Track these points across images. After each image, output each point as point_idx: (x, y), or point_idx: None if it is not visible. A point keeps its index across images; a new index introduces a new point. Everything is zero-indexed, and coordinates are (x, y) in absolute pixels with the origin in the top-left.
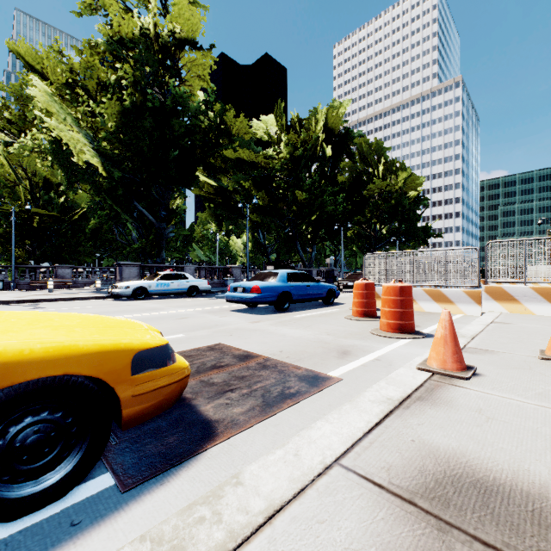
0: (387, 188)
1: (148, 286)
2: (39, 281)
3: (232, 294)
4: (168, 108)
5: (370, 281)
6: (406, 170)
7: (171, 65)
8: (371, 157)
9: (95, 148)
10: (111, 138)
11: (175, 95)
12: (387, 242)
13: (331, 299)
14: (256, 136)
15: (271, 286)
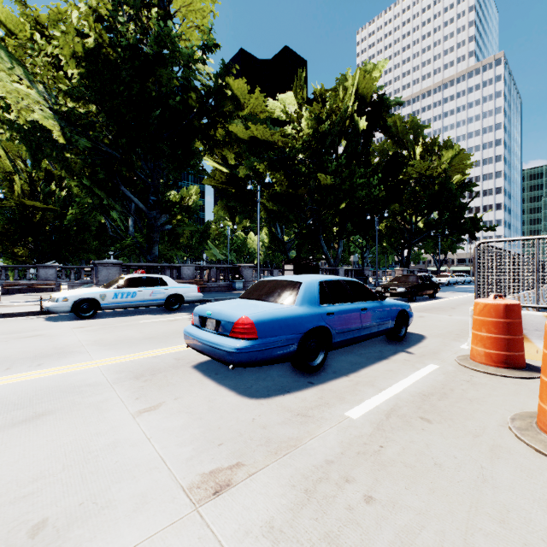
0: (427, 173)
1: (100, 296)
2: (15, 284)
3: (194, 334)
4: (151, 55)
5: (518, 302)
6: (453, 148)
7: (158, 3)
8: (407, 137)
9: (54, 109)
10: (74, 94)
11: (159, 34)
12: (425, 236)
13: (400, 329)
14: (272, 114)
15: (283, 317)
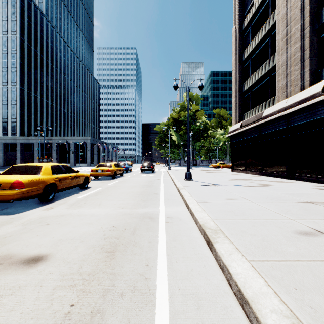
0: None
1: None
2: None
3: None
4: None
5: None
6: None
7: None
8: None
9: None
10: None
11: None
12: None
13: None
14: None
15: None
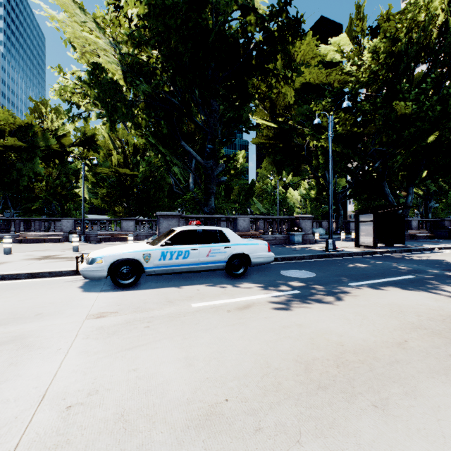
0: None
1: (143, 257)
2: (105, 234)
3: None
4: None
5: None
6: None
7: None
8: None
9: (118, 60)
10: (135, 39)
11: None
12: None
13: None
14: (324, 58)
15: None
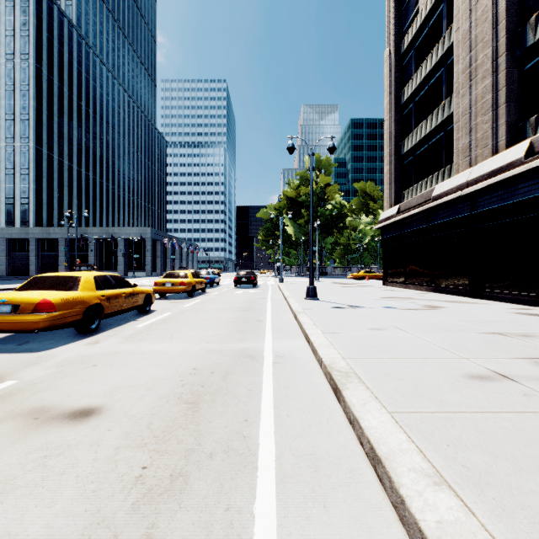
0: None
1: None
2: None
3: None
4: None
5: None
6: None
7: None
8: None
9: None
10: None
11: None
12: None
13: None
14: None
15: None
